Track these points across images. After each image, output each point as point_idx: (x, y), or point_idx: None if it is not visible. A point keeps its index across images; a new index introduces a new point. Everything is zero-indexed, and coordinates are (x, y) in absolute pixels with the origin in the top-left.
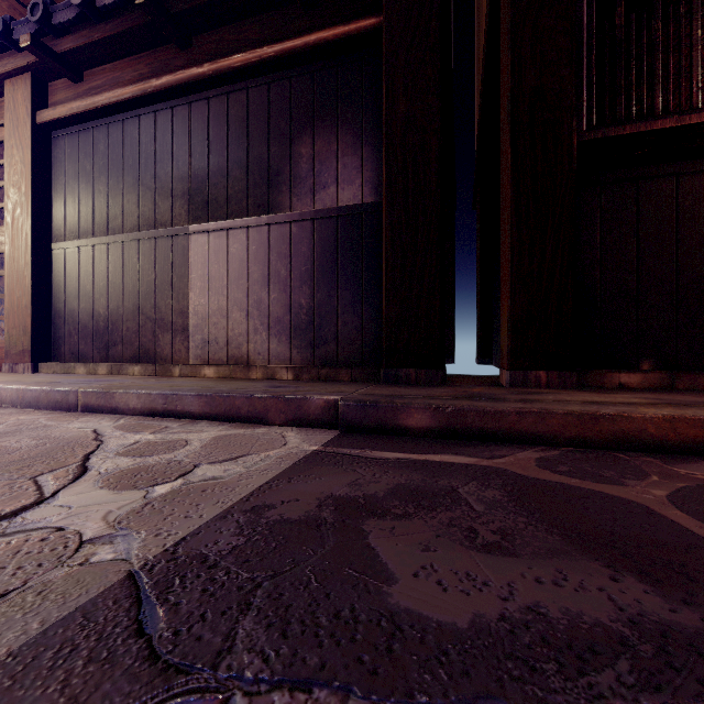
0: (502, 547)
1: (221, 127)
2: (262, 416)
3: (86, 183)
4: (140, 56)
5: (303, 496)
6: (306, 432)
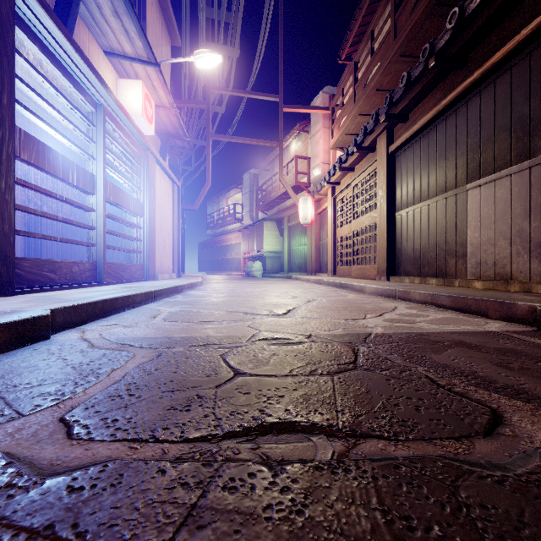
0: (510, 368)
1: (489, 107)
2: (484, 312)
3: (410, 176)
4: (436, 89)
5: (447, 337)
6: (507, 325)
